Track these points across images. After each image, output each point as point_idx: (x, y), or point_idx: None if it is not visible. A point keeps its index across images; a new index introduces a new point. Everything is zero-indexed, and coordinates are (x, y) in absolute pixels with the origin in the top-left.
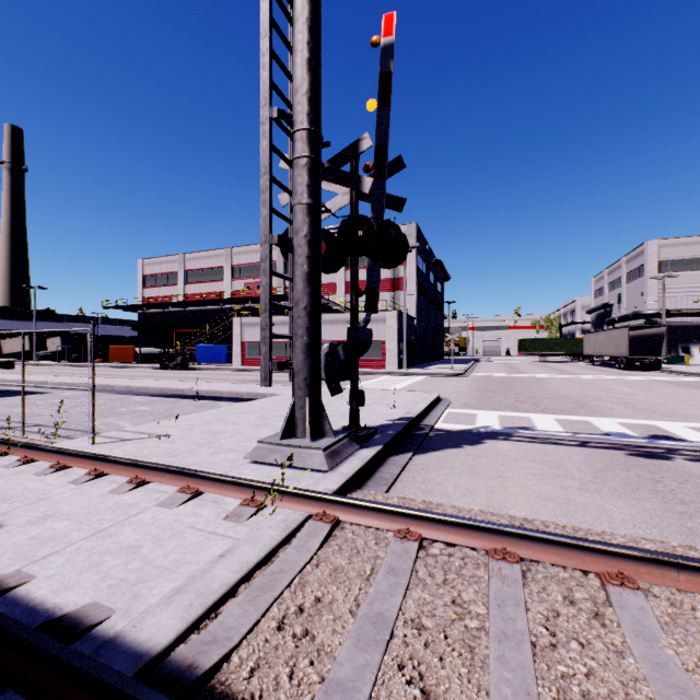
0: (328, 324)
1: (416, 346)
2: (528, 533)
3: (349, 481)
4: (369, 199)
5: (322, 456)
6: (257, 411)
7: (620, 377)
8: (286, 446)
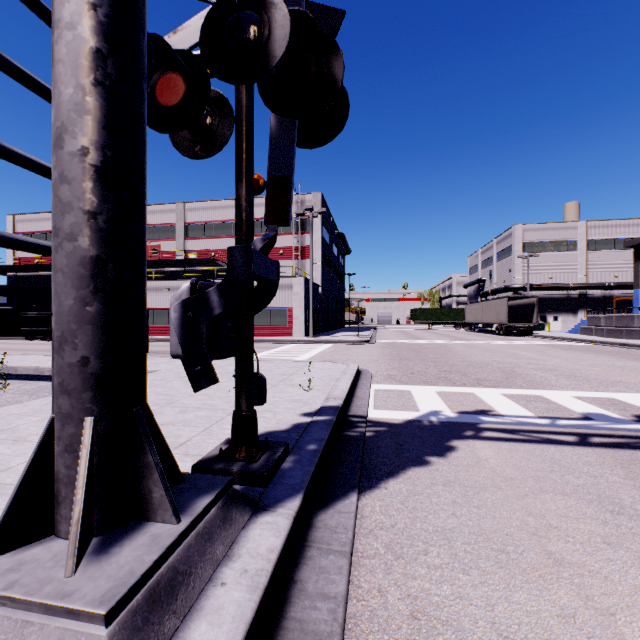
0: None
1: (321, 314)
2: None
3: None
4: None
5: None
6: None
7: (508, 342)
8: None
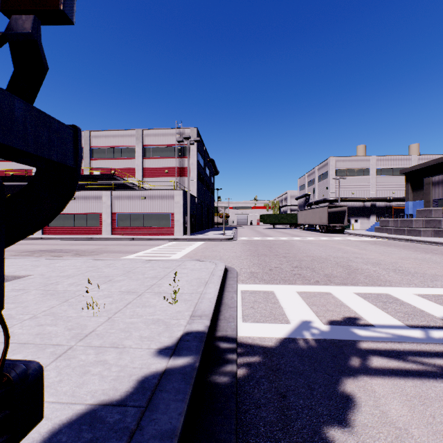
0: (125, 199)
1: (197, 217)
2: None
3: None
4: None
5: None
6: None
7: (331, 238)
8: None
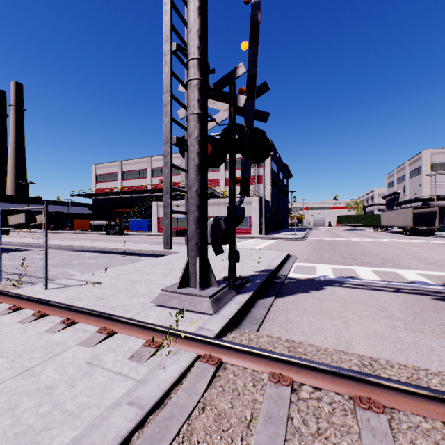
0: (213, 205)
1: (270, 219)
2: (390, 383)
3: (229, 322)
4: (242, 114)
5: (208, 302)
6: (164, 264)
7: (408, 241)
8: (181, 294)
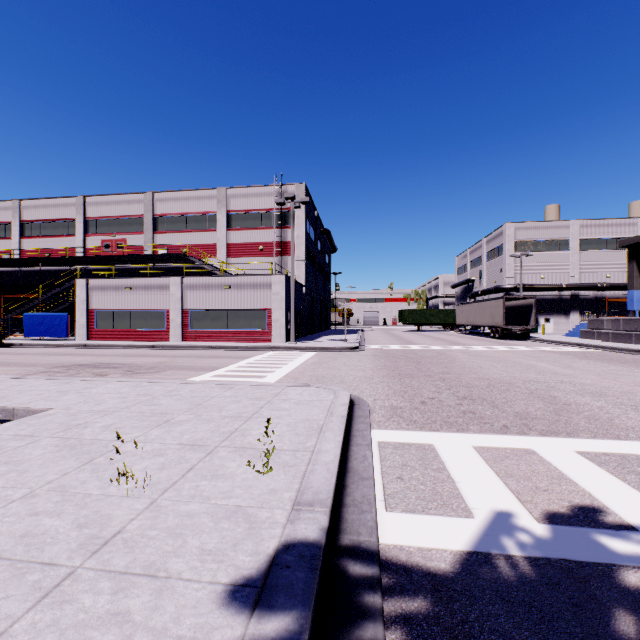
0: (202, 289)
1: (305, 315)
2: None
3: None
4: None
5: None
6: None
7: (511, 348)
8: None
